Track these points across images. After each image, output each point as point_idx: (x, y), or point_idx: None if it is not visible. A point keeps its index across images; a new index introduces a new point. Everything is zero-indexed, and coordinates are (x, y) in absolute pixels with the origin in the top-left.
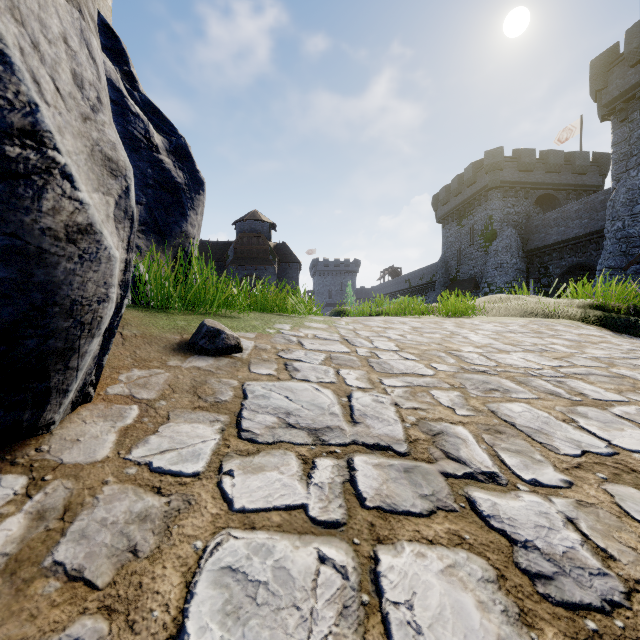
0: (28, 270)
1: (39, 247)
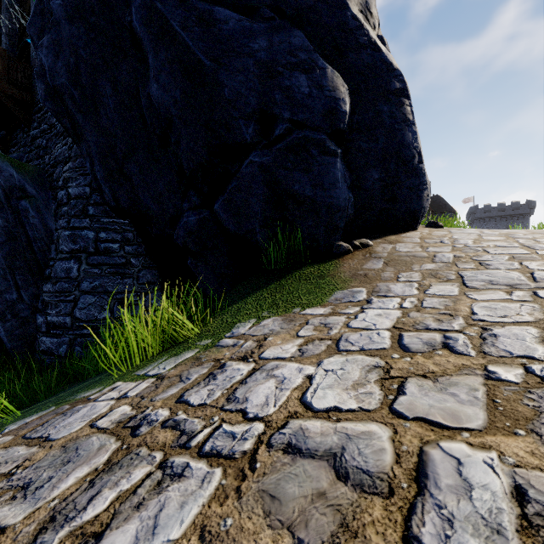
0: (422, 202)
1: (423, 199)
